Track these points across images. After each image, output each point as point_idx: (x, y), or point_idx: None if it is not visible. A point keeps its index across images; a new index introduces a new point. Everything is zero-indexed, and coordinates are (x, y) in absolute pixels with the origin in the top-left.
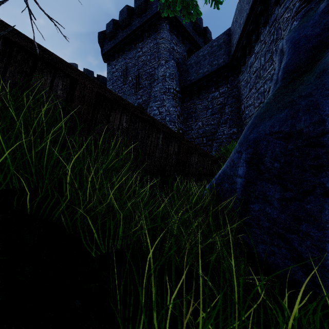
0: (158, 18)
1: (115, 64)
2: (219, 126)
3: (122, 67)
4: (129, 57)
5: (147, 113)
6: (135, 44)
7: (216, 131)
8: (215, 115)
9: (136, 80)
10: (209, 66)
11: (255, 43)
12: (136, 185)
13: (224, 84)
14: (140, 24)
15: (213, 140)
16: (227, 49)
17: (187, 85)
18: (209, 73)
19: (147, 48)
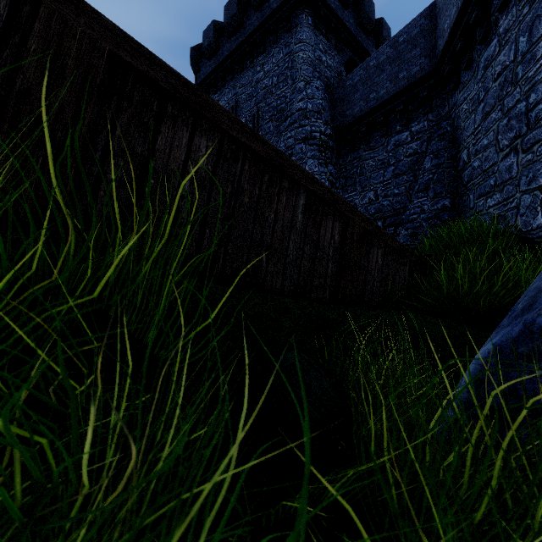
0: (292, 5)
1: (218, 98)
2: (410, 197)
3: (229, 102)
4: (241, 83)
5: (265, 140)
6: (252, 59)
7: (404, 207)
8: (402, 177)
9: (254, 123)
10: (390, 83)
11: (501, 13)
12: (222, 344)
13: (421, 115)
14: (260, 22)
15: (398, 224)
16: (429, 45)
17: (347, 125)
18: (390, 97)
19: (273, 64)
